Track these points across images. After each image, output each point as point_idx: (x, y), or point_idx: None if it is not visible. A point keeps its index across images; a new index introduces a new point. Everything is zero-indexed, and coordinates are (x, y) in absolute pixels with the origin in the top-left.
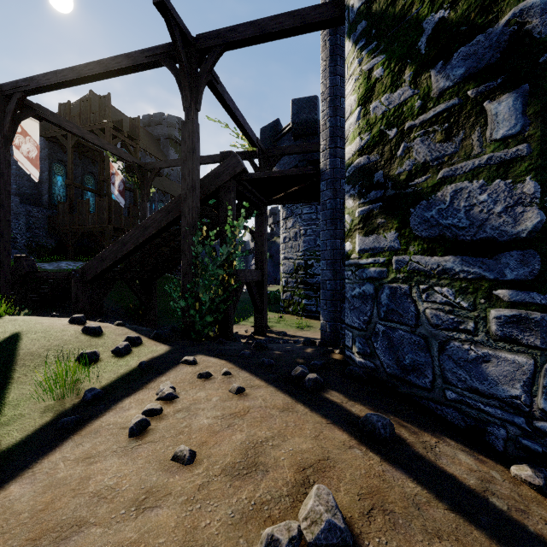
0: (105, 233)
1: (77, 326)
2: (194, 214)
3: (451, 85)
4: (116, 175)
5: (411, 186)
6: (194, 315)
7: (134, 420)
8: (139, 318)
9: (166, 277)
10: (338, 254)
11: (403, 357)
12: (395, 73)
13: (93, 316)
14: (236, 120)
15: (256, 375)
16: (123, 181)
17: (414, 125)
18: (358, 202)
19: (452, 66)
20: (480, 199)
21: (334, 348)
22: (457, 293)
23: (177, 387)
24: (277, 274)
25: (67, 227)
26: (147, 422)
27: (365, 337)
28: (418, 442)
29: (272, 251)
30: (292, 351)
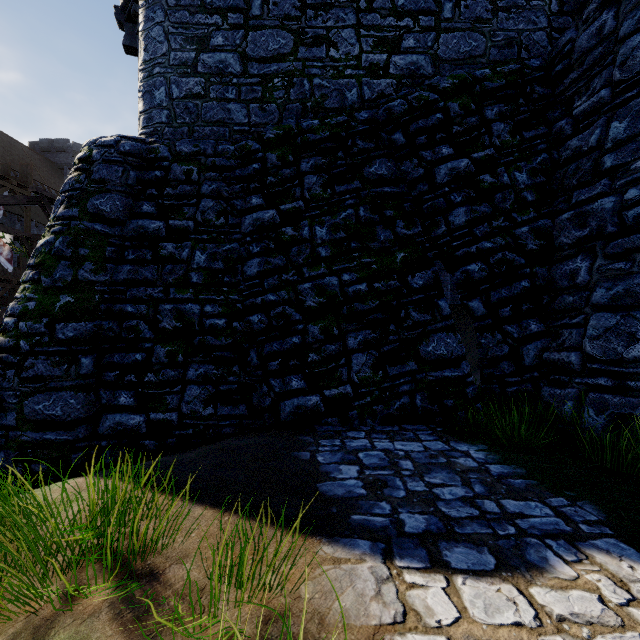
0: None
1: None
2: None
3: None
4: (4, 246)
5: None
6: None
7: None
8: None
9: None
10: None
11: None
12: None
13: None
14: None
15: None
16: (11, 250)
17: None
18: None
19: None
20: None
21: None
22: None
23: None
24: None
25: None
26: None
27: None
28: None
29: None
30: None
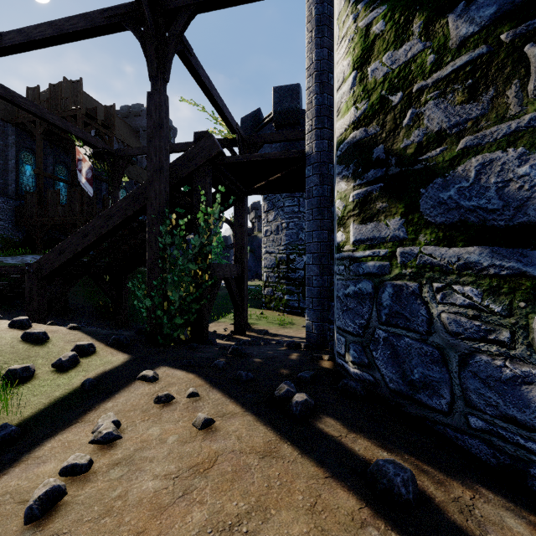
0: (77, 226)
1: (17, 331)
2: (161, 200)
3: (477, 29)
4: (83, 161)
5: (421, 161)
6: (161, 317)
7: (38, 492)
8: (110, 316)
9: (142, 272)
10: (325, 246)
11: (411, 371)
12: (400, 24)
13: (57, 315)
14: (213, 101)
15: (231, 396)
16: (91, 168)
17: (426, 85)
18: (353, 183)
19: (478, 5)
20: (519, 172)
21: (322, 352)
22: (485, 294)
23: (124, 419)
24: (258, 269)
25: (36, 219)
26: (60, 491)
27: (361, 344)
28: (449, 501)
29: (253, 246)
30: (275, 358)
